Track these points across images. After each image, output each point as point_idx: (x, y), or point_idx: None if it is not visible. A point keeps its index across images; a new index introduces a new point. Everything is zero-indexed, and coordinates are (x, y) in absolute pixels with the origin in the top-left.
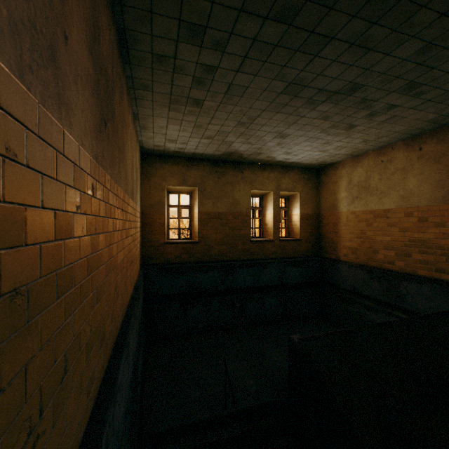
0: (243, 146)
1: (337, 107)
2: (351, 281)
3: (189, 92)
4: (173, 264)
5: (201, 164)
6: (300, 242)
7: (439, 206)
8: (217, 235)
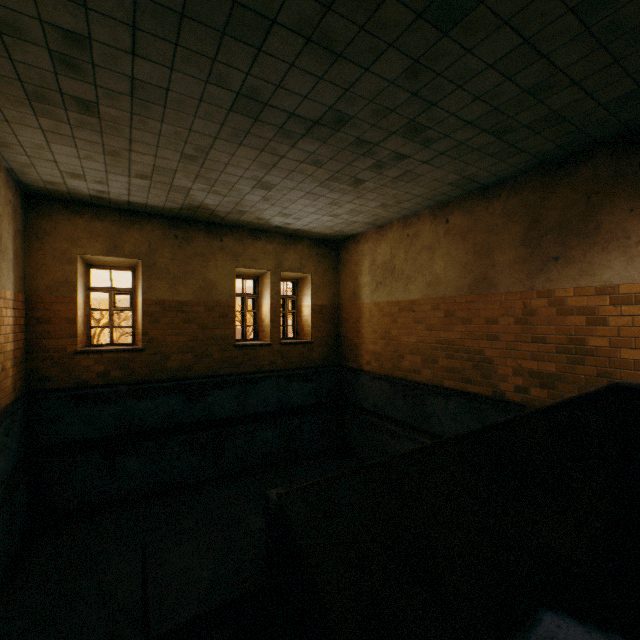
0: (209, 197)
1: (328, 148)
2: (374, 399)
3: (58, 82)
4: (94, 388)
5: (149, 222)
6: (312, 346)
7: (466, 297)
8: (177, 337)
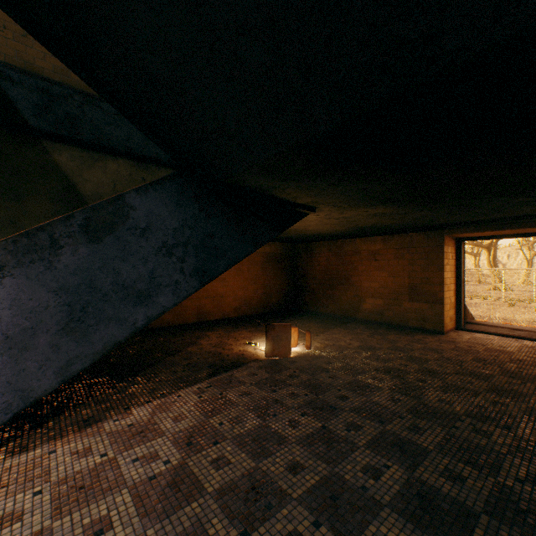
0: None
1: None
2: None
3: None
4: None
5: None
6: None
7: None
8: None
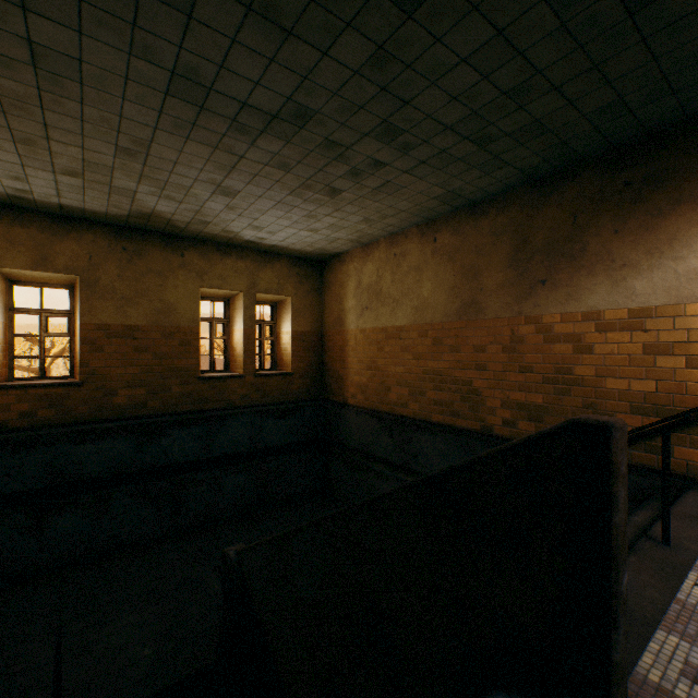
0: (162, 202)
1: (294, 149)
2: (359, 436)
3: None
4: (16, 432)
5: (89, 231)
6: (292, 377)
7: (454, 323)
8: (126, 369)
